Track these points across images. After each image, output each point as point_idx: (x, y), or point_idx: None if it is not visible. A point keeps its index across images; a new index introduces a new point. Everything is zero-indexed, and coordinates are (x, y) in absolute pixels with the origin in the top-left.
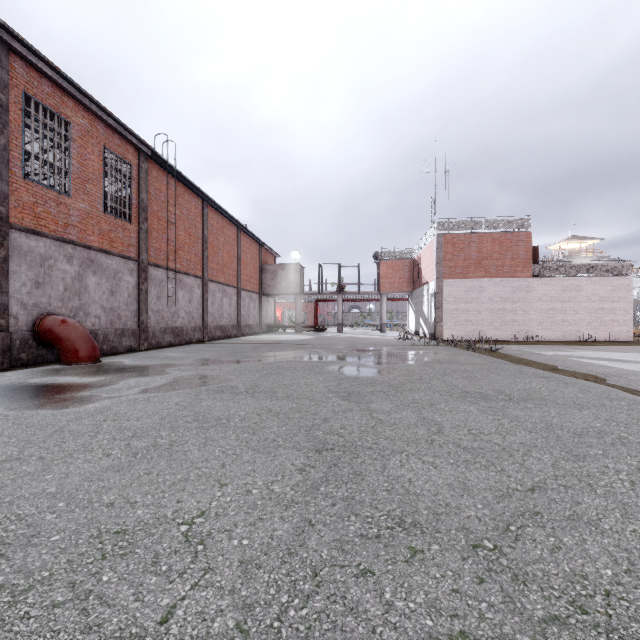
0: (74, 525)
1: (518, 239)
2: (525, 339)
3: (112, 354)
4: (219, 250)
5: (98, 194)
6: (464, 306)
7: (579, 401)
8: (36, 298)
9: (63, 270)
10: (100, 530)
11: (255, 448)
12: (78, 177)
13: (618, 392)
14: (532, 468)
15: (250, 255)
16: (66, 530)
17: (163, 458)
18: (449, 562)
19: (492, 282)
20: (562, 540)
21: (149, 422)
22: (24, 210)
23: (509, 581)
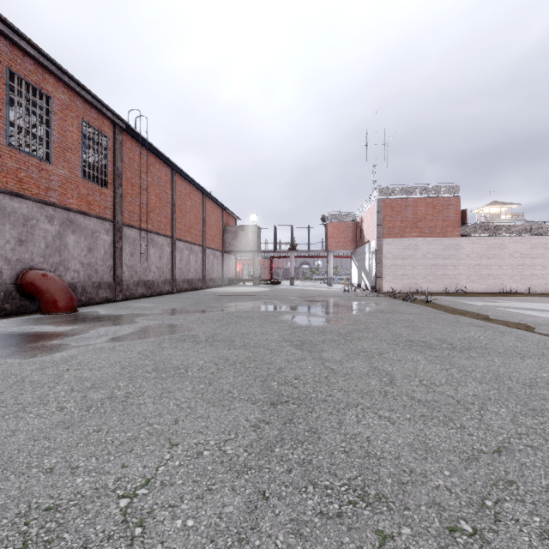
0: (3, 498)
1: (449, 203)
2: (455, 291)
3: (90, 304)
4: (186, 213)
5: (77, 162)
6: (401, 262)
7: (519, 350)
8: (19, 254)
9: (44, 229)
10: (30, 505)
11: (210, 401)
12: (58, 146)
13: None
14: (492, 424)
15: (214, 218)
16: None
17: (116, 412)
18: None
19: (426, 241)
20: (548, 520)
21: (110, 372)
22: (8, 175)
23: None
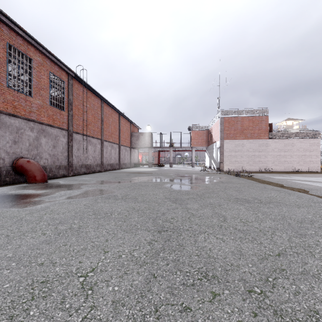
0: (19, 277)
1: (262, 119)
2: (265, 170)
3: (54, 178)
4: (109, 125)
5: (47, 96)
6: (234, 154)
7: (297, 203)
8: (14, 149)
9: (28, 135)
10: (33, 280)
11: (125, 230)
12: (36, 87)
13: (317, 198)
14: (277, 242)
15: (125, 128)
16: (13, 280)
17: (74, 236)
18: (235, 302)
19: (248, 141)
20: (300, 287)
21: (69, 215)
22: (8, 104)
23: (272, 315)
